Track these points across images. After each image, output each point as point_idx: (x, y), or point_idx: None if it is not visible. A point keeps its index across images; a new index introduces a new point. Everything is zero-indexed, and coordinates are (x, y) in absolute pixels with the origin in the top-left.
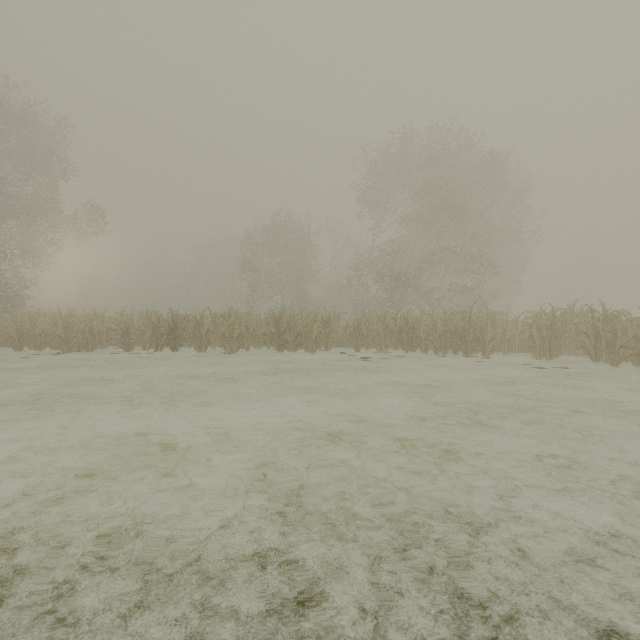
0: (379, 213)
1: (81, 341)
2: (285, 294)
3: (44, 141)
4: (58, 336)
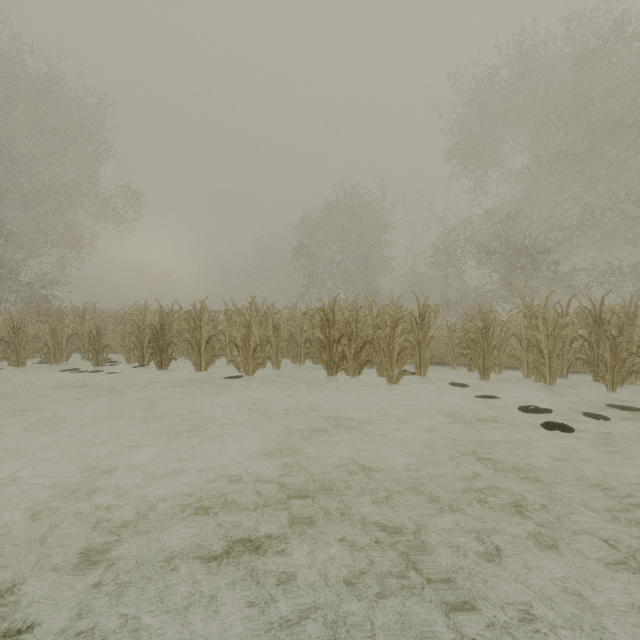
0: (480, 168)
1: (44, 348)
2: (349, 286)
3: (79, 119)
4: (4, 341)
